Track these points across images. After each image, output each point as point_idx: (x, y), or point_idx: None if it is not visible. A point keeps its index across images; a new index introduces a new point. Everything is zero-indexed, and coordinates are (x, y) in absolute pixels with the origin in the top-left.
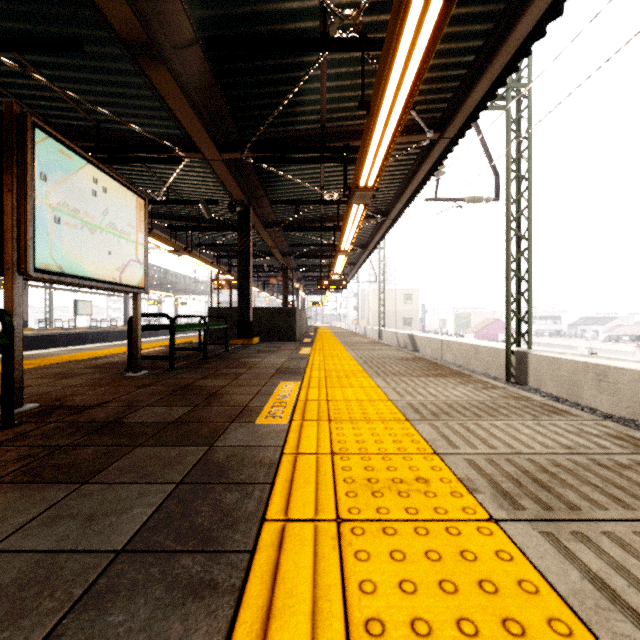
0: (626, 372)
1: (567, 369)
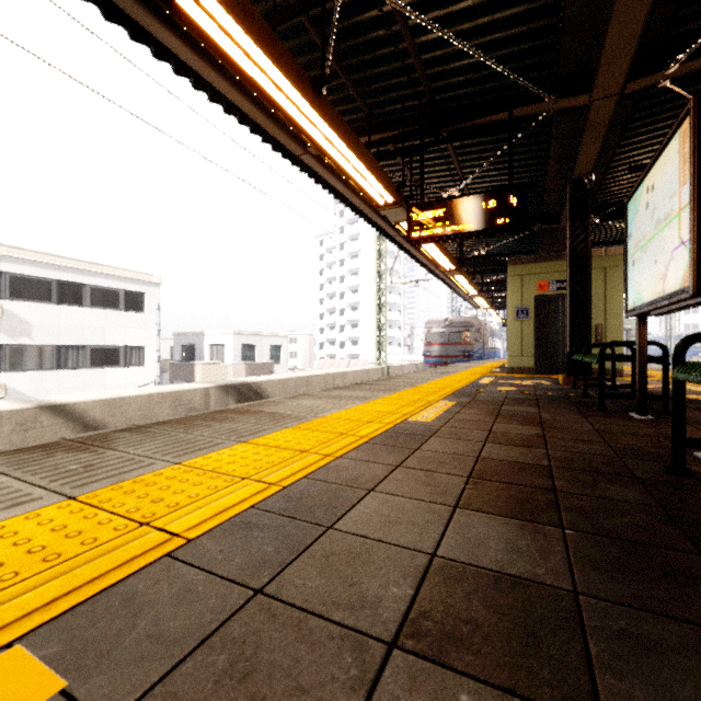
0: None
1: None
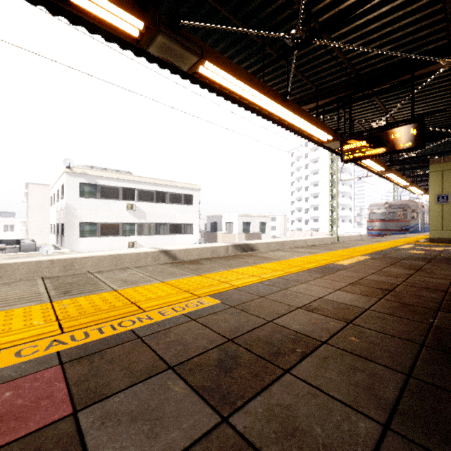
0: (90, 259)
1: (26, 271)
